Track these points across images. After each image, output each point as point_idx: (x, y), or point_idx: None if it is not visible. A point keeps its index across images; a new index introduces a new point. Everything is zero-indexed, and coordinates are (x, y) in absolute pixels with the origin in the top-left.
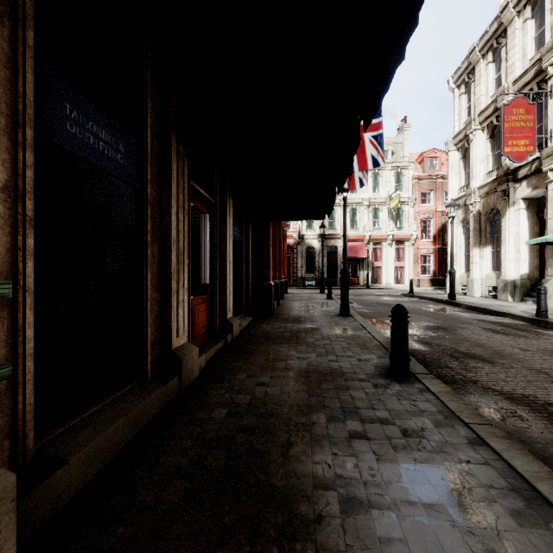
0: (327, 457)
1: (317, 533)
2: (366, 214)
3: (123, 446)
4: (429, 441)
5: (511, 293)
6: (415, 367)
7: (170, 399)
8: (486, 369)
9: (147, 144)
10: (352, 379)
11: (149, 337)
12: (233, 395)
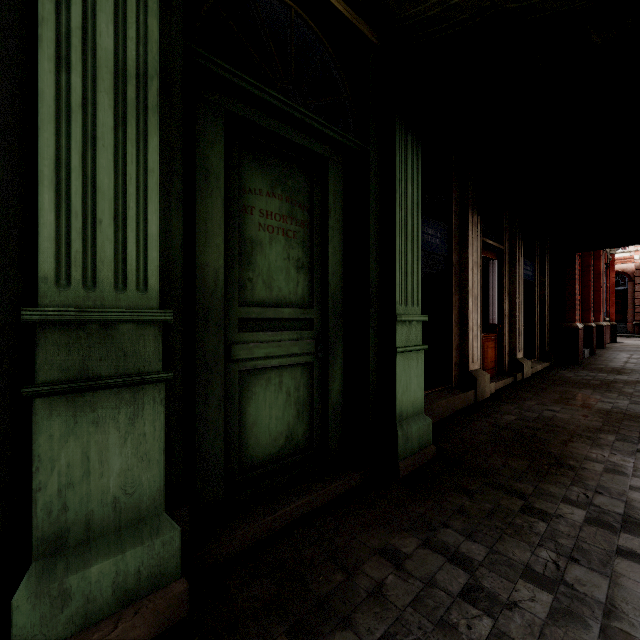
0: (603, 453)
1: (578, 471)
2: None
3: (444, 416)
4: None
5: None
6: None
7: (469, 404)
8: None
9: (452, 225)
10: None
11: (453, 358)
12: (521, 411)
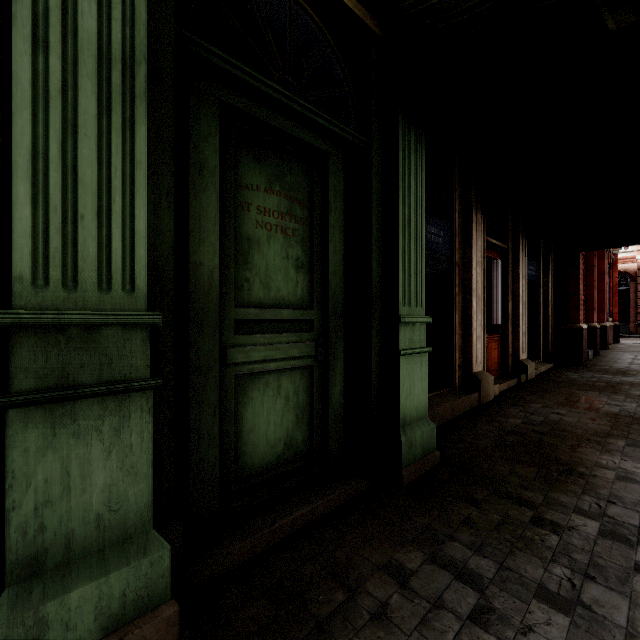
0: (614, 459)
1: (589, 478)
2: None
3: (447, 420)
4: None
5: None
6: None
7: (472, 407)
8: None
9: (455, 224)
10: None
11: (457, 360)
12: (527, 414)
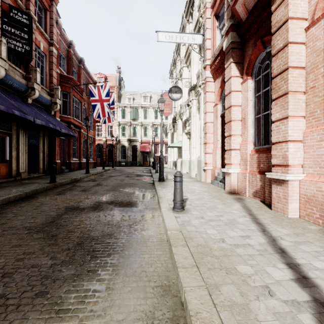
0: None
1: None
2: (151, 130)
3: None
4: (26, 188)
5: (175, 166)
6: (61, 181)
7: None
8: (87, 182)
9: None
10: (36, 183)
11: None
12: None
